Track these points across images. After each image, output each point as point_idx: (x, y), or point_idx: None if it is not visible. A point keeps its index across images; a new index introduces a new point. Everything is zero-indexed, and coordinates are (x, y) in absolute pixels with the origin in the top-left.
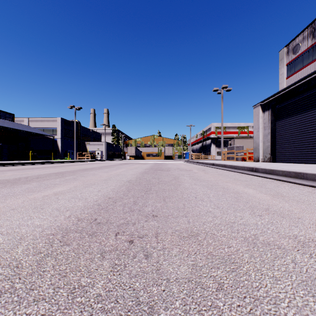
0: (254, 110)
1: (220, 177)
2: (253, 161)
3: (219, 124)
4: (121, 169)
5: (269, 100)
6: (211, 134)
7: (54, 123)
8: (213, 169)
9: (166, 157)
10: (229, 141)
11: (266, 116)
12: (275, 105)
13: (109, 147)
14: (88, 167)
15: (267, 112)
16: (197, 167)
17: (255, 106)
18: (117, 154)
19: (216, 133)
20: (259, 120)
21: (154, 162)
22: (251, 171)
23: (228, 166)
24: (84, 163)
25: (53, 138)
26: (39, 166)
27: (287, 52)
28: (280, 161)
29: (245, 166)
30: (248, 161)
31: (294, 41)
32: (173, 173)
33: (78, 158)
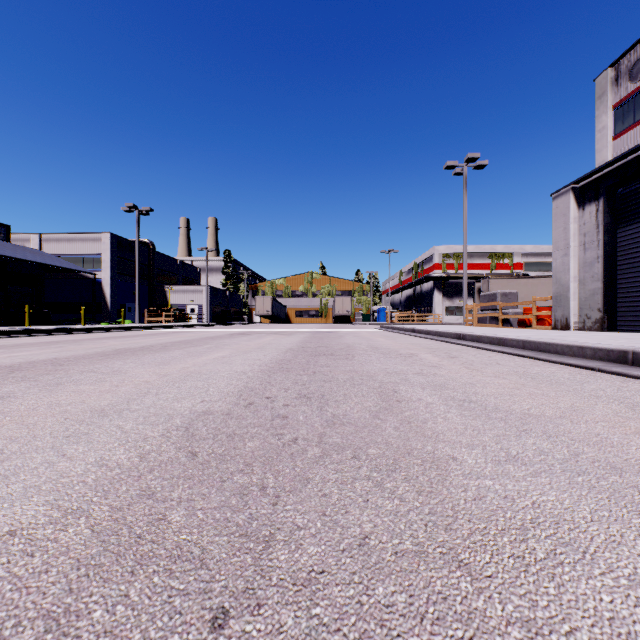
0: (555, 205)
1: (545, 388)
2: (552, 327)
3: (450, 247)
4: (220, 350)
5: (600, 175)
6: (432, 270)
7: (96, 245)
8: (471, 350)
9: (338, 318)
10: (476, 283)
11: (590, 216)
12: (616, 187)
13: (216, 297)
14: (141, 343)
15: (592, 206)
16: (421, 343)
17: (556, 194)
18: (233, 312)
19: (444, 266)
20: (571, 228)
21: (311, 330)
22: (614, 361)
23: (516, 342)
24: (147, 333)
25: (94, 277)
26: (19, 341)
27: (614, 79)
28: (630, 328)
29: (587, 344)
30: (537, 328)
31: (632, 52)
32: (366, 366)
33: (150, 320)
